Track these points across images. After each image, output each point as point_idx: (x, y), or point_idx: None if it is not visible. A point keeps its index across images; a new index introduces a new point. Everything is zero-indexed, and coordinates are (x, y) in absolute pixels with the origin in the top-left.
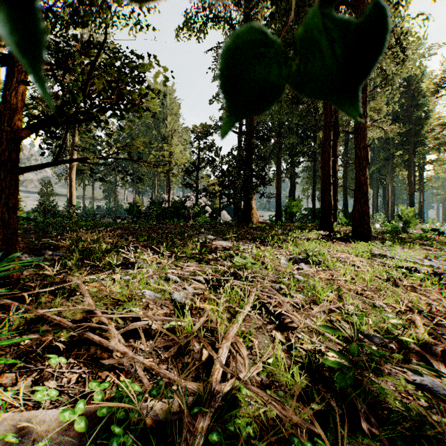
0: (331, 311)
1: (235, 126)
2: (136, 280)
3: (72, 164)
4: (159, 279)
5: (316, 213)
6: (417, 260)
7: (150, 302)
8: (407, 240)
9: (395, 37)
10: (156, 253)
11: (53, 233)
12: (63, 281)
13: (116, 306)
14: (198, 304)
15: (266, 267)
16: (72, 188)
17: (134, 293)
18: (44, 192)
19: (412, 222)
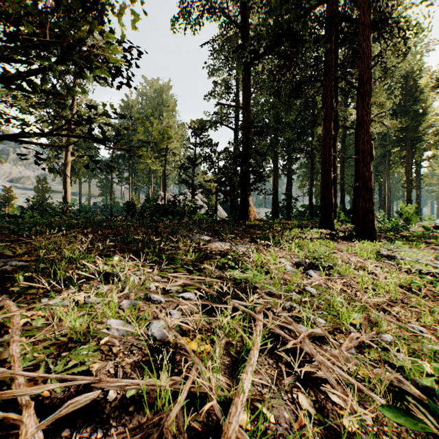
0: (363, 344)
1: (232, 122)
2: (105, 303)
3: (67, 160)
4: (132, 305)
5: (313, 210)
6: (429, 262)
7: (115, 343)
8: (411, 239)
9: (399, 27)
10: (139, 260)
11: (12, 237)
12: (0, 307)
13: (62, 353)
14: (185, 342)
15: (270, 276)
16: (67, 185)
17: (92, 330)
18: (40, 189)
19: (412, 219)
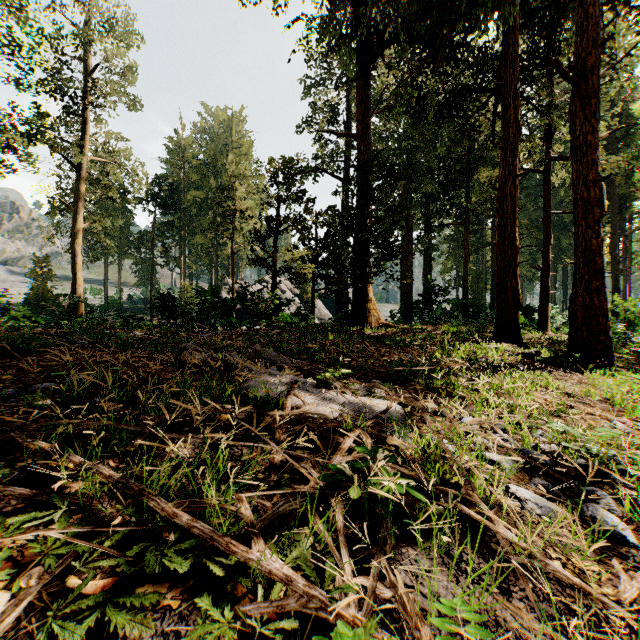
0: None
1: (338, 168)
2: None
3: (77, 228)
4: None
5: (468, 308)
6: None
7: None
8: None
9: None
10: None
11: None
12: None
13: None
14: None
15: (493, 554)
16: (77, 267)
17: None
18: (38, 274)
19: (638, 324)
